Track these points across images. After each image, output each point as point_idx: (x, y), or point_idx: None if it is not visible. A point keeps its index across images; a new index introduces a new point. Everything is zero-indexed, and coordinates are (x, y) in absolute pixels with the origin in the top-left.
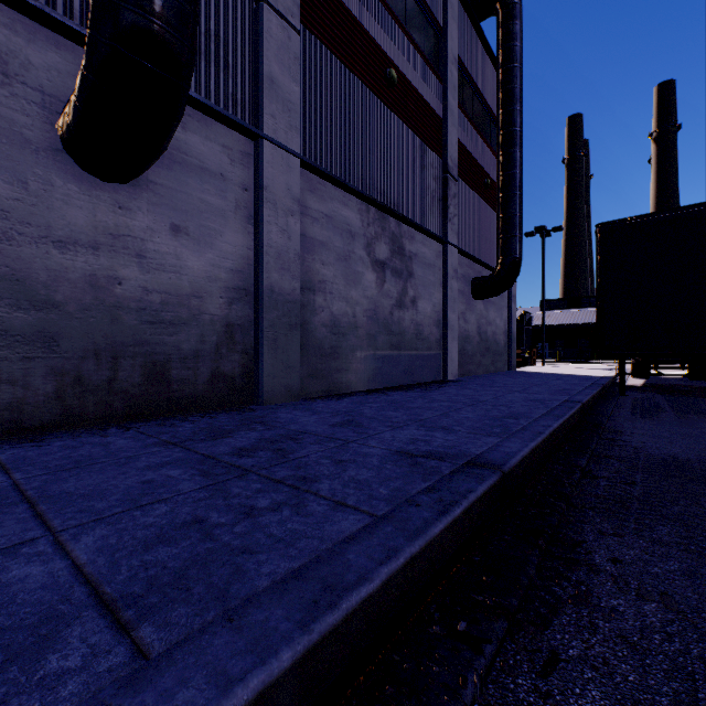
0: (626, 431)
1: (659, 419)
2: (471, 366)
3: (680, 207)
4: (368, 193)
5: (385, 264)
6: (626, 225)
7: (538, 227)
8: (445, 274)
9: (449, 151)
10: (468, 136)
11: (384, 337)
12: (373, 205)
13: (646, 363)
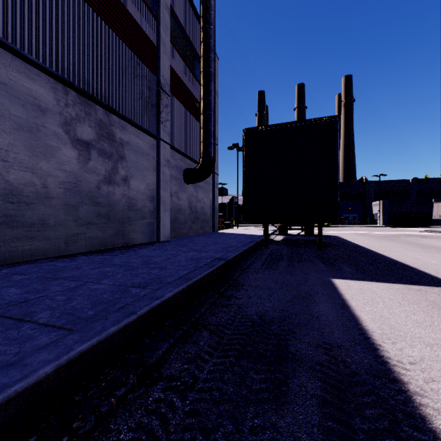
0: (246, 285)
1: (275, 268)
2: (183, 230)
3: (289, 122)
4: (67, 77)
5: (90, 144)
6: (259, 131)
7: (235, 144)
8: (158, 162)
9: (161, 71)
10: (180, 68)
11: (89, 207)
12: (73, 89)
13: (286, 226)
